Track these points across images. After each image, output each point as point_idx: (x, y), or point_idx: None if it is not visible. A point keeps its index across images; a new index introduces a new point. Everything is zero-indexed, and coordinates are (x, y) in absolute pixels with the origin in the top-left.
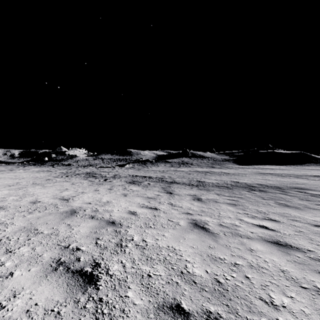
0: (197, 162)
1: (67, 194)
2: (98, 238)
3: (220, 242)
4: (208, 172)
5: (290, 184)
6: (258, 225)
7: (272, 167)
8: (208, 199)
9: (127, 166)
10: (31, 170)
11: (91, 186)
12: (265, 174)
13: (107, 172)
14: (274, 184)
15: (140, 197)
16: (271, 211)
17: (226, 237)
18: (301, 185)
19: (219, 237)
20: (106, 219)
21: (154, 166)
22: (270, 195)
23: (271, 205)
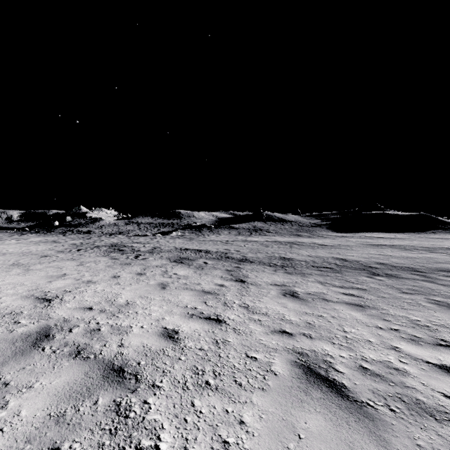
0: (276, 228)
1: (57, 287)
2: (56, 448)
3: (397, 447)
4: (294, 243)
5: (428, 263)
6: (441, 365)
7: (384, 235)
8: (310, 294)
9: (174, 234)
10: (28, 241)
11: (109, 268)
12: (380, 247)
13: (142, 243)
14: (402, 263)
15: (189, 290)
16: (437, 322)
17: (400, 423)
18: (445, 264)
19: (383, 421)
20: (108, 359)
21: (213, 234)
22: (409, 285)
23: (426, 307)
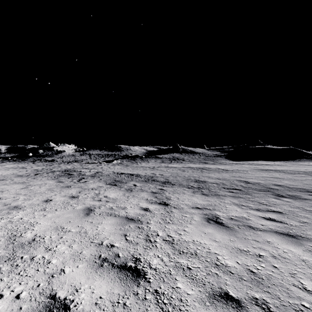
0: (189, 158)
1: None
2: None
3: None
4: (203, 169)
5: None
6: None
7: (267, 162)
8: (233, 220)
9: (115, 162)
10: (2, 167)
11: (48, 191)
12: (269, 171)
13: (89, 168)
14: (294, 184)
15: (112, 217)
16: None
17: None
18: None
19: None
20: None
21: (144, 162)
22: None
23: None
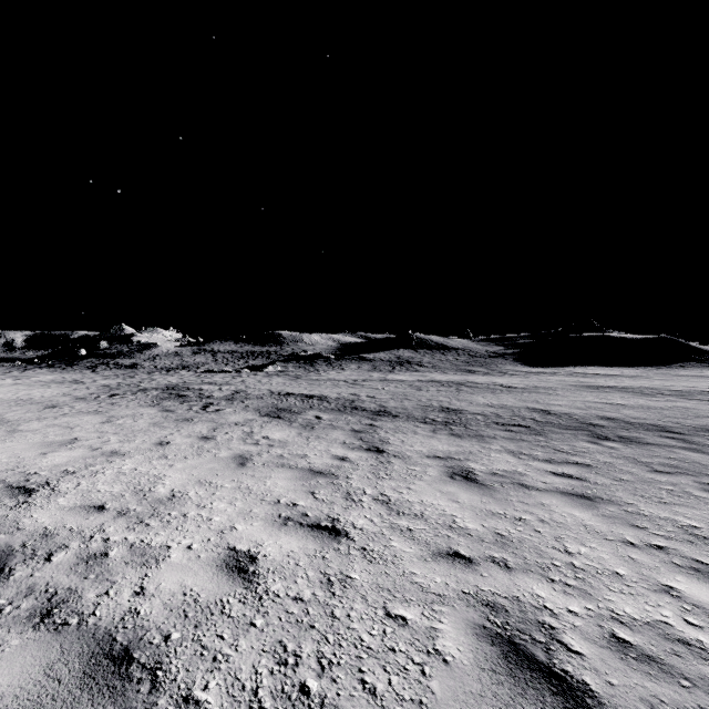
0: (433, 360)
1: (53, 464)
2: None
3: None
4: (462, 385)
5: (685, 418)
6: None
7: (606, 371)
8: (496, 475)
9: (271, 370)
10: (33, 380)
11: (155, 427)
12: (602, 390)
13: (218, 384)
14: (643, 417)
15: (286, 469)
16: None
17: None
18: None
19: None
20: (104, 628)
21: (333, 369)
22: (662, 456)
23: (701, 499)
